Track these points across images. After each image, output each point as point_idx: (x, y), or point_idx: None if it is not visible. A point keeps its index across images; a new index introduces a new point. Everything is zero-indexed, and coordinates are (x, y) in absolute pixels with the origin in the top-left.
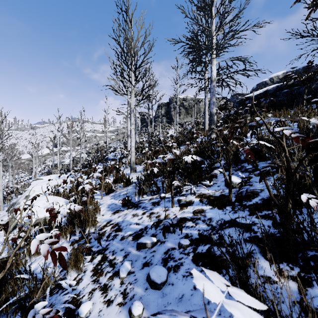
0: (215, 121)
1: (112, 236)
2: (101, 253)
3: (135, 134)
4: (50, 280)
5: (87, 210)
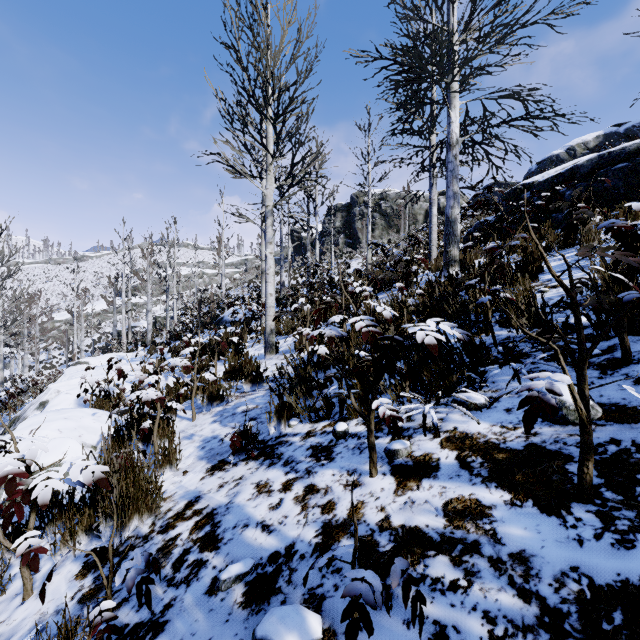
0: (458, 236)
1: (187, 565)
2: None
3: (281, 270)
4: None
5: (135, 468)
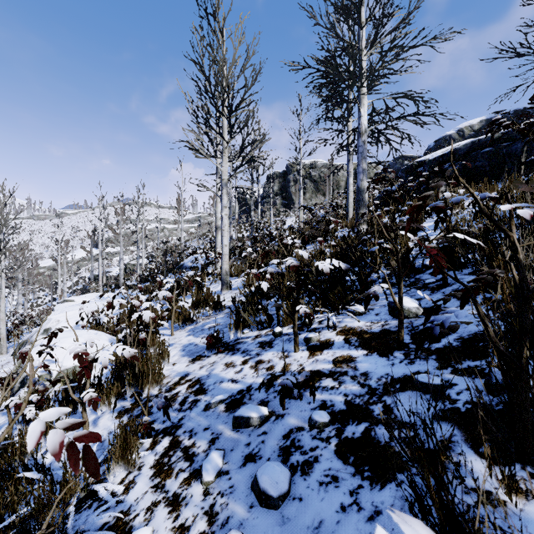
0: (366, 202)
1: (188, 402)
2: (170, 434)
3: (230, 226)
4: (78, 483)
5: (146, 356)
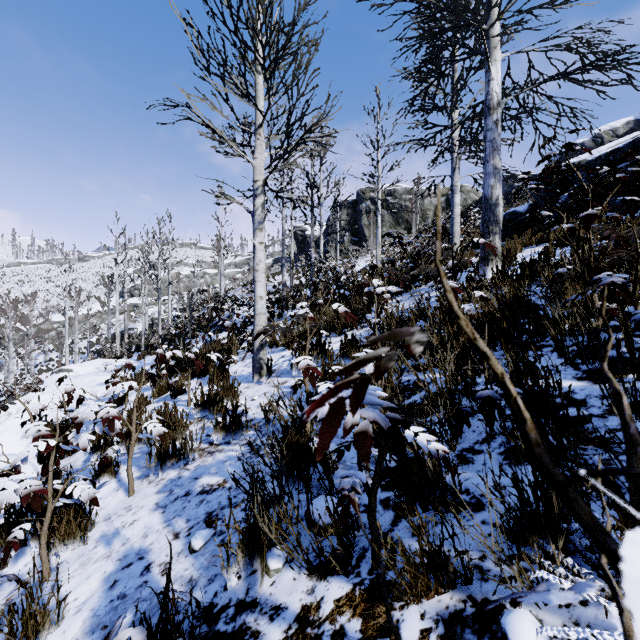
0: (500, 223)
1: None
2: None
3: (283, 269)
4: None
5: None
